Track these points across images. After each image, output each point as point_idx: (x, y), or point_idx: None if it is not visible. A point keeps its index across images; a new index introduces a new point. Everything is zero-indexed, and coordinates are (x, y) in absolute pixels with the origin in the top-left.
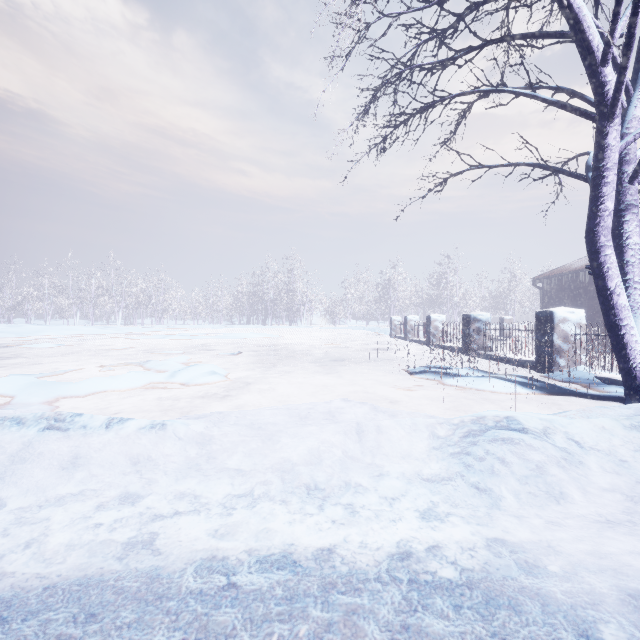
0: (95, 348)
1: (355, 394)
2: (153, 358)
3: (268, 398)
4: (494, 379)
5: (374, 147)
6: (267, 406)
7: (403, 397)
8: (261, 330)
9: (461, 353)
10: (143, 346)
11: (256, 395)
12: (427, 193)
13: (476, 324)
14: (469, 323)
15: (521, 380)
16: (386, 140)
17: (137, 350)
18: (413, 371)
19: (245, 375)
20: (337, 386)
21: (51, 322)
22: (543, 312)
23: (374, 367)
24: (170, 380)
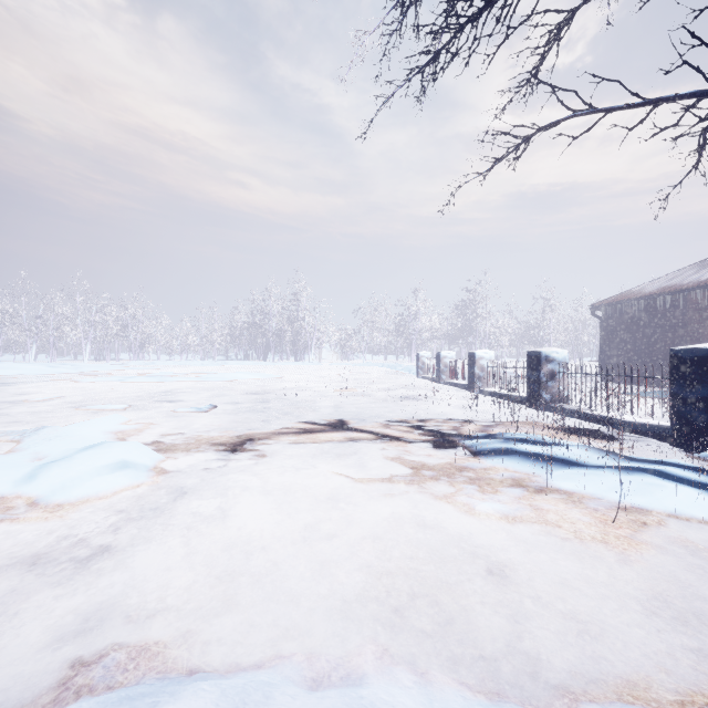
0: (10, 397)
1: (396, 524)
2: (69, 419)
3: (206, 544)
4: (662, 482)
5: (417, 72)
6: (192, 582)
7: (501, 537)
8: (259, 367)
9: (524, 404)
10: (84, 394)
11: (185, 531)
12: (493, 165)
13: (549, 365)
14: (539, 364)
15: (707, 482)
16: (438, 58)
17: (66, 401)
18: (483, 449)
19: (191, 462)
20: (357, 496)
21: (4, 357)
22: (689, 350)
23: (413, 437)
24: (21, 488)
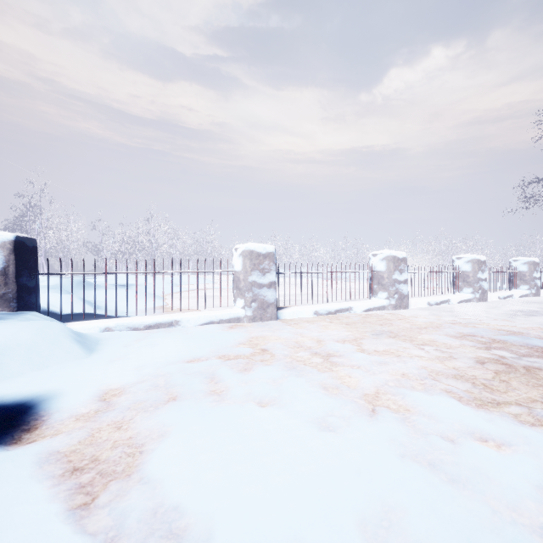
0: None
1: None
2: None
3: None
4: None
5: None
6: None
7: None
8: None
9: None
10: None
11: None
12: None
13: None
14: None
15: None
16: None
17: None
18: None
19: None
20: None
21: None
22: None
23: None
24: None
